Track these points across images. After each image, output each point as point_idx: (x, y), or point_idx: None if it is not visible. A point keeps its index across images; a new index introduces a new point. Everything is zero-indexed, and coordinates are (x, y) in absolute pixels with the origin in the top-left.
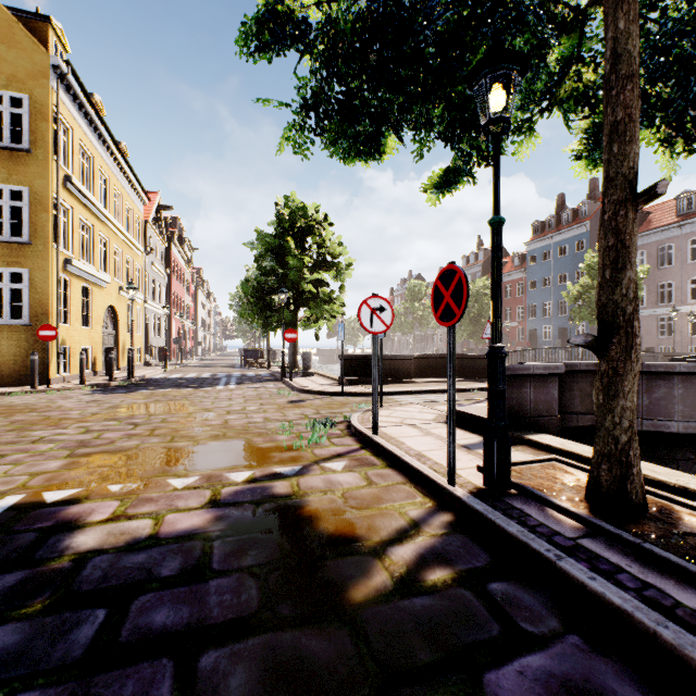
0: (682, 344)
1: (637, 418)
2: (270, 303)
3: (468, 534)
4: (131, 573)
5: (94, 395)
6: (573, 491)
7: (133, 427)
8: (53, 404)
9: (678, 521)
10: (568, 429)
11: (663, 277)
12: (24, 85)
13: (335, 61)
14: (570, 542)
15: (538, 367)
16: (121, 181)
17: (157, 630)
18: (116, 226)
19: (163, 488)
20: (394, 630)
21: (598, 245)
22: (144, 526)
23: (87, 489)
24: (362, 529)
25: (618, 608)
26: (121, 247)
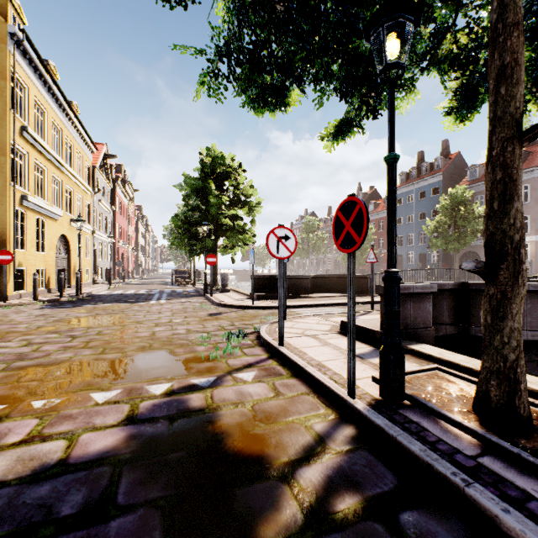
0: None
1: None
2: (195, 234)
3: (371, 450)
4: (27, 513)
5: (44, 309)
6: (460, 401)
7: (70, 340)
8: (6, 318)
9: None
10: (437, 336)
11: None
12: None
13: (246, 12)
14: (471, 461)
15: (417, 286)
16: (72, 133)
17: None
18: (68, 170)
19: (85, 403)
20: None
21: (485, 179)
22: (56, 449)
23: (10, 406)
24: (271, 446)
25: None
26: (72, 187)
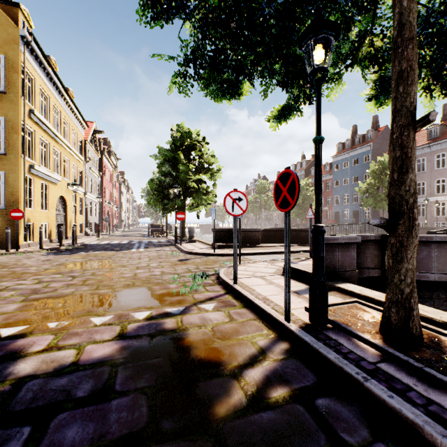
0: (431, 221)
1: None
2: (167, 195)
3: (299, 359)
4: (54, 395)
5: (48, 256)
6: (371, 325)
7: (71, 279)
8: (19, 262)
9: (445, 348)
10: (362, 278)
11: (419, 179)
12: (1, 48)
13: (207, 28)
14: (372, 365)
15: (344, 238)
16: (68, 113)
17: (67, 445)
18: (65, 143)
19: (86, 325)
20: (247, 441)
21: (389, 156)
22: (69, 355)
23: (32, 326)
24: (225, 355)
25: (411, 421)
26: (68, 157)
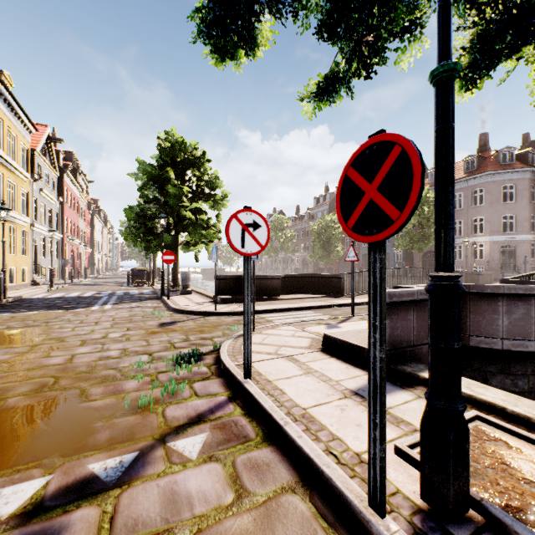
0: (468, 265)
1: (498, 337)
2: (151, 228)
3: None
4: None
5: None
6: None
7: None
8: None
9: None
10: None
11: (456, 217)
12: None
13: None
14: None
15: (422, 292)
16: (1, 106)
17: None
18: None
19: None
20: None
21: None
22: None
23: None
24: None
25: None
26: (1, 170)
